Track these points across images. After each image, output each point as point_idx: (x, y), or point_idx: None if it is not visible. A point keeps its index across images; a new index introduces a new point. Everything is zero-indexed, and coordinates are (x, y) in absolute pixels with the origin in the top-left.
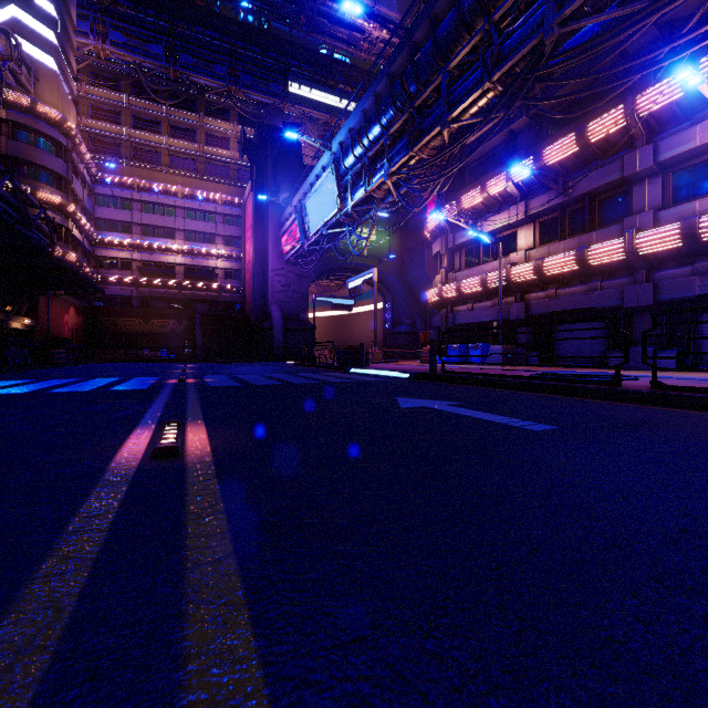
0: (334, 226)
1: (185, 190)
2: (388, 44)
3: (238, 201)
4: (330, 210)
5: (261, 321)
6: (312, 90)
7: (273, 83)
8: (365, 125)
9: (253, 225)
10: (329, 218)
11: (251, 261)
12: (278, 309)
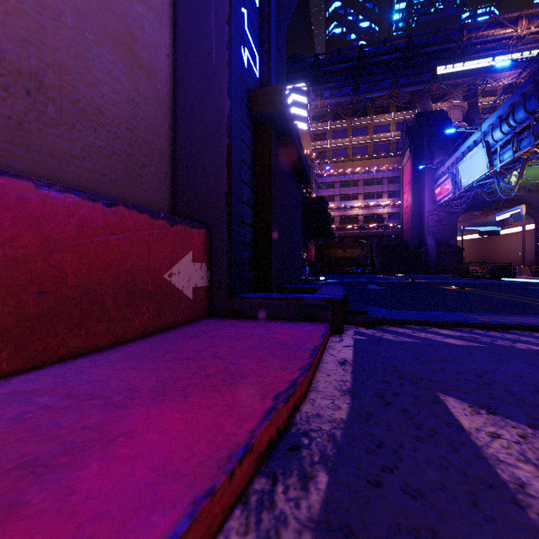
0: (483, 179)
1: (363, 169)
2: (537, 32)
3: (397, 167)
4: (480, 171)
5: (418, 247)
6: (457, 64)
7: (424, 74)
8: (512, 113)
9: (412, 183)
10: (479, 176)
11: (409, 207)
12: (431, 238)
